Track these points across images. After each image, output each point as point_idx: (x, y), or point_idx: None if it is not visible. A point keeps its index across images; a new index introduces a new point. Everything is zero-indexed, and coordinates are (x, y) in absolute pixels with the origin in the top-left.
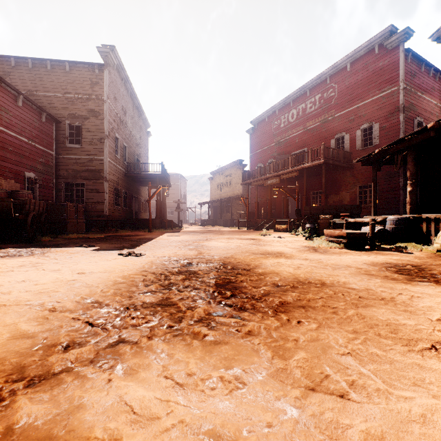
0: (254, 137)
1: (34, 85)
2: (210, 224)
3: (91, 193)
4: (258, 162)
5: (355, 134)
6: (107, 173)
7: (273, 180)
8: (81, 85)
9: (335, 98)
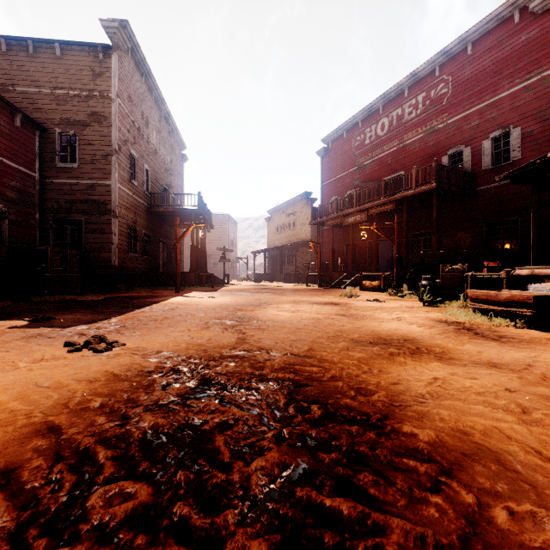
0: (327, 160)
1: (10, 76)
2: (267, 280)
3: (93, 234)
4: (332, 194)
5: (480, 147)
6: (117, 206)
7: (356, 216)
8: (78, 77)
9: (449, 97)
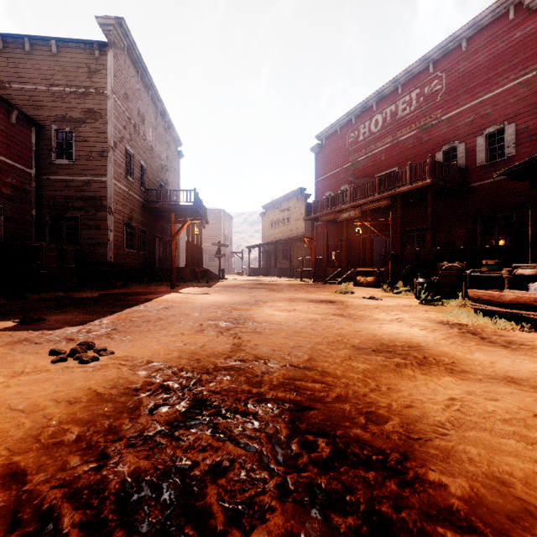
0: (321, 157)
1: (6, 73)
2: (262, 275)
3: (89, 230)
4: (326, 190)
5: (474, 143)
6: (112, 202)
7: (350, 212)
8: (74, 74)
9: (443, 93)
